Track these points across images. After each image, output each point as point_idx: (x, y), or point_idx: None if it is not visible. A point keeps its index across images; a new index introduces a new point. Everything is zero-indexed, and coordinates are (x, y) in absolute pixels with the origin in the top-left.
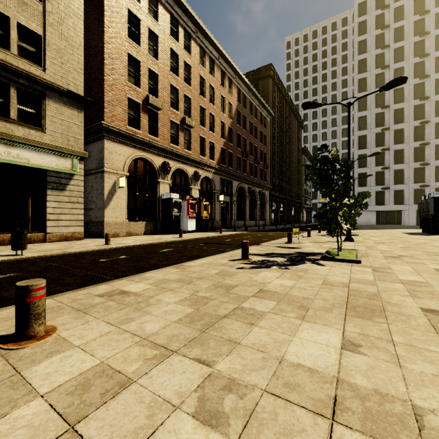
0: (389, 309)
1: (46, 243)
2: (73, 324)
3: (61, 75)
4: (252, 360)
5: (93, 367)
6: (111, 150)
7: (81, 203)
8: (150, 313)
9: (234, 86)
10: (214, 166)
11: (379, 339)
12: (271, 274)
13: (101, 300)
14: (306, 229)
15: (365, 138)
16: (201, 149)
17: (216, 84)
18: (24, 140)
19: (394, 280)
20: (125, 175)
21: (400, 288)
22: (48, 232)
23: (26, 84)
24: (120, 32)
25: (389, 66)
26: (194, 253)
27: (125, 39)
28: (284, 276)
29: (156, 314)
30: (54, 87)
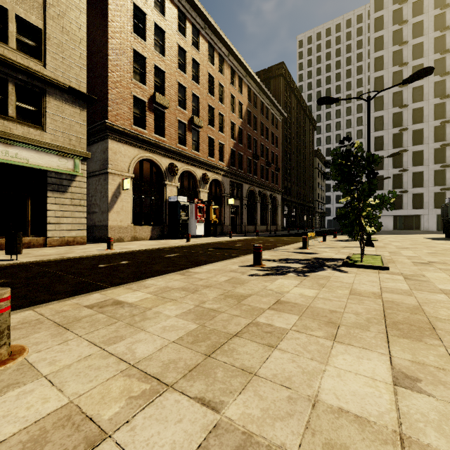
0: (440, 326)
1: (47, 247)
2: (48, 343)
3: (62, 70)
4: (274, 401)
5: (57, 410)
6: (115, 150)
7: (84, 206)
8: (145, 329)
9: (245, 85)
10: (223, 168)
11: (441, 369)
12: (289, 282)
13: (90, 312)
14: (320, 234)
15: (382, 139)
16: (210, 150)
17: (225, 82)
18: (23, 139)
19: (433, 289)
20: (130, 177)
21: (444, 299)
22: (48, 236)
23: (25, 80)
24: (125, 27)
25: (407, 63)
26: (202, 258)
27: (130, 34)
28: (303, 285)
29: (151, 331)
30: (55, 83)
